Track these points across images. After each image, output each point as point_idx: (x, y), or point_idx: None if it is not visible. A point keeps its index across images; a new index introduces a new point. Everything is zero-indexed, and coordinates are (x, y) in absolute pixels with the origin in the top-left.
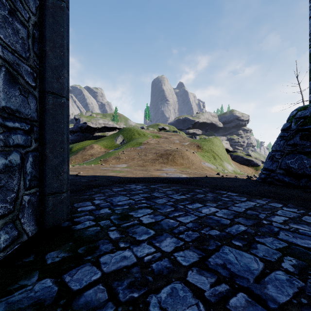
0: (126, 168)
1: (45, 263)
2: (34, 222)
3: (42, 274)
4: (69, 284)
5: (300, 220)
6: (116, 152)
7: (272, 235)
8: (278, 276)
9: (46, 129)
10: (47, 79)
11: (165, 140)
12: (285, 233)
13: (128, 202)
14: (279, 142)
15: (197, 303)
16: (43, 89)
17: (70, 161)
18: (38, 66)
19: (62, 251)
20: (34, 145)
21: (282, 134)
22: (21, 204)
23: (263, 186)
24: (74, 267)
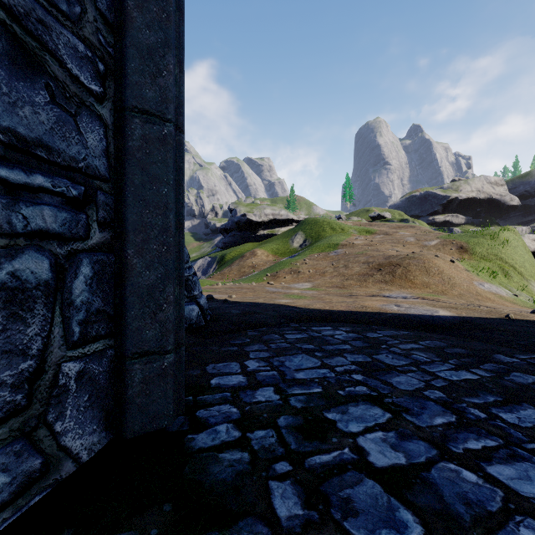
0: (310, 291)
1: None
2: (97, 423)
3: None
4: None
5: None
6: (292, 262)
7: None
8: None
9: (128, 197)
10: (129, 79)
11: (385, 237)
12: None
13: (319, 376)
14: None
15: None
16: (122, 104)
17: (221, 276)
18: (110, 49)
19: None
20: (97, 237)
21: None
22: (54, 385)
23: None
24: None
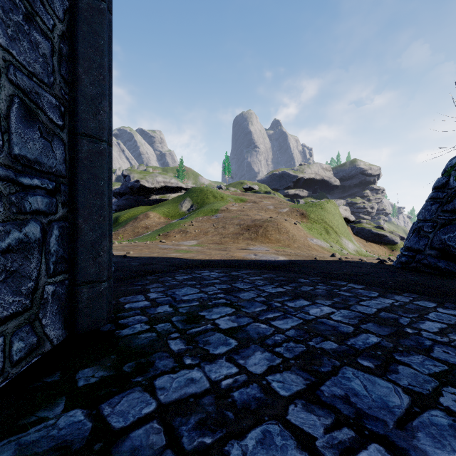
0: (195, 247)
1: (75, 385)
2: (61, 324)
3: (70, 402)
4: (109, 418)
5: None
6: (181, 223)
7: (422, 352)
8: (434, 418)
9: (79, 188)
10: (80, 116)
11: (254, 205)
12: (444, 348)
13: (197, 297)
14: (429, 207)
15: None
16: (74, 130)
17: (116, 236)
18: (67, 96)
19: (101, 369)
20: (61, 212)
21: (434, 194)
22: (42, 297)
23: (404, 274)
24: (116, 392)
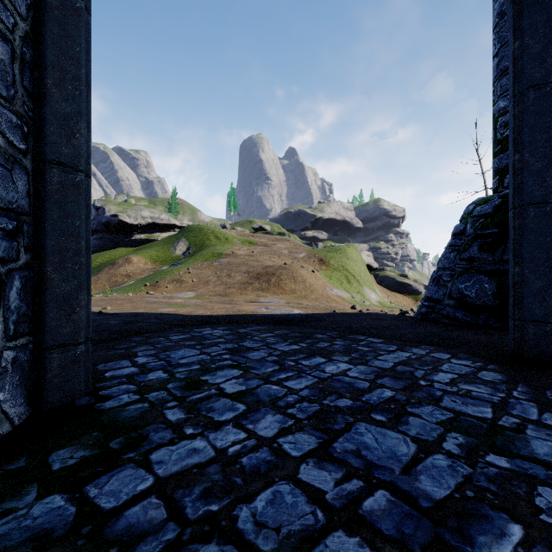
0: (193, 300)
1: (49, 469)
2: (23, 399)
3: (44, 488)
4: (97, 500)
5: (474, 377)
6: (175, 271)
7: (432, 403)
8: (436, 462)
9: (48, 228)
10: (49, 139)
11: (265, 249)
12: (452, 397)
13: (198, 359)
14: (448, 255)
15: (313, 512)
16: (41, 156)
17: None
18: (31, 113)
19: (81, 448)
20: (23, 258)
21: (453, 242)
22: None
23: (423, 326)
24: (103, 472)
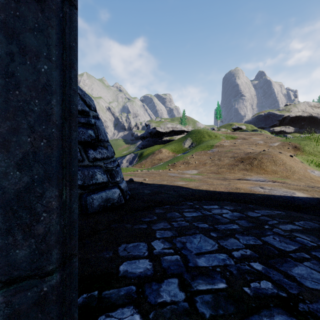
0: (196, 175)
1: None
2: None
3: None
4: None
5: None
6: (184, 157)
7: None
8: None
9: None
10: None
11: (243, 141)
12: None
13: (219, 263)
14: None
15: None
16: None
17: (140, 165)
18: None
19: None
20: None
21: None
22: None
23: None
24: None
